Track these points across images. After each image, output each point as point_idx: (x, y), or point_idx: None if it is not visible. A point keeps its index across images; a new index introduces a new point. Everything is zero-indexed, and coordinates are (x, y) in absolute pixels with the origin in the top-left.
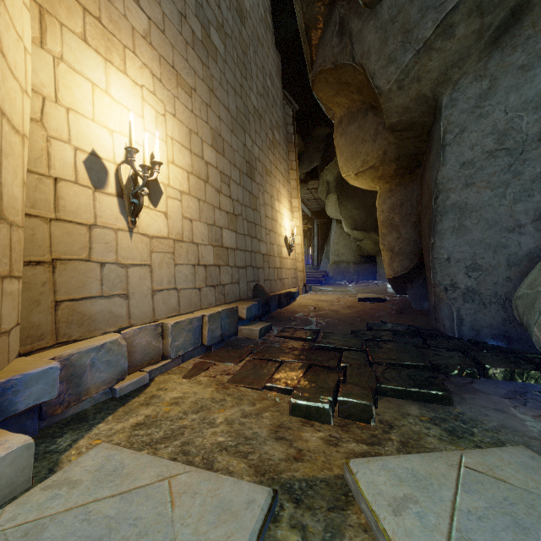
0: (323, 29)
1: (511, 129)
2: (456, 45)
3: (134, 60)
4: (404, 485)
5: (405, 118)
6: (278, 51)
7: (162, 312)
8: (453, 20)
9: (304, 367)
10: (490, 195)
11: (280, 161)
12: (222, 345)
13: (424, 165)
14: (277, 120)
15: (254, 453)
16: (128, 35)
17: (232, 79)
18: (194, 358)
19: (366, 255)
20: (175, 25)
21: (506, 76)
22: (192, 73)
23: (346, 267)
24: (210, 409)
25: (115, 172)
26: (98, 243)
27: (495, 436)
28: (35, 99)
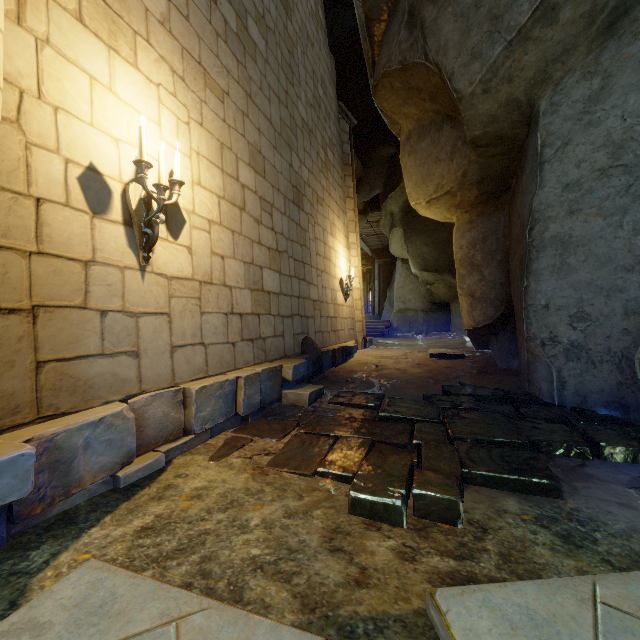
0: (388, 21)
1: (631, 140)
2: (559, 33)
3: (148, 51)
4: (518, 635)
5: (491, 130)
6: (332, 54)
7: (185, 373)
8: (556, 0)
9: (366, 444)
10: (602, 225)
11: (334, 187)
12: (262, 414)
13: (514, 189)
14: (331, 137)
15: (301, 574)
16: (139, 18)
17: (275, 84)
18: (226, 432)
19: (438, 302)
20: (202, 11)
21: (625, 72)
22: (224, 73)
23: (413, 316)
24: (243, 505)
25: (121, 192)
26: (97, 284)
27: (627, 545)
28: (8, 92)
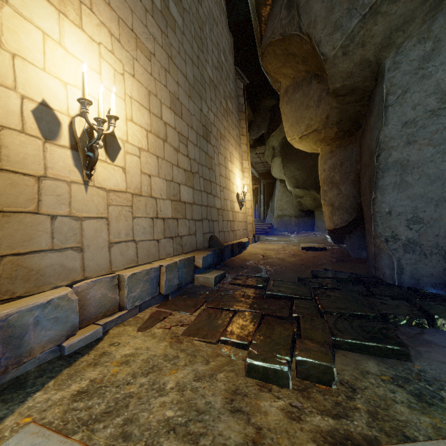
0: (272, 5)
1: None
2: (401, 8)
3: (91, 17)
4: None
5: (348, 83)
6: (231, 32)
7: (120, 263)
8: None
9: (258, 317)
10: (432, 152)
11: (232, 128)
12: (179, 293)
13: (364, 127)
14: (230, 91)
15: (207, 435)
16: None
17: (189, 50)
18: (152, 307)
19: (305, 210)
20: None
21: None
22: (151, 39)
23: (288, 220)
24: (162, 370)
25: (69, 124)
26: (48, 195)
27: None
28: None
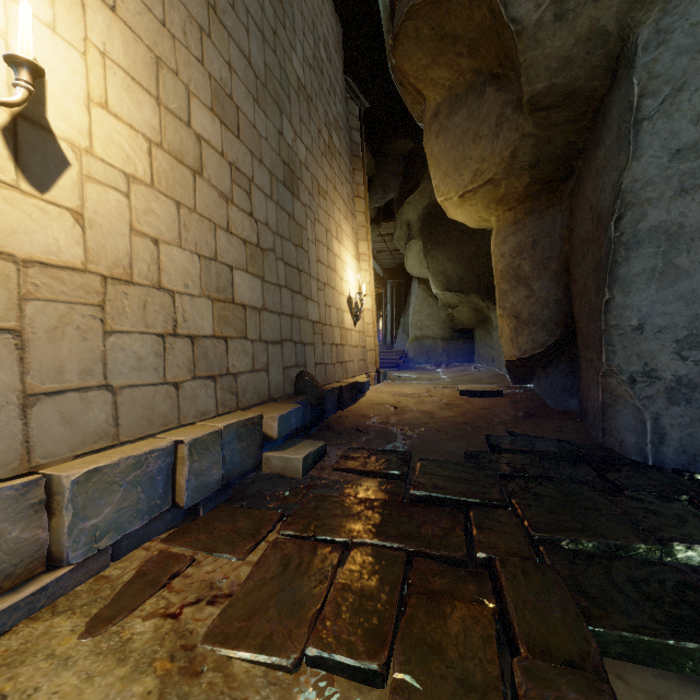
0: None
1: None
2: None
3: None
4: None
5: (560, 81)
6: (338, 16)
7: (59, 445)
8: None
9: (398, 566)
10: None
11: (340, 181)
12: (226, 496)
13: (580, 173)
14: (336, 117)
15: None
16: None
17: (256, 12)
18: (151, 543)
19: (460, 328)
20: None
21: None
22: None
23: (431, 345)
24: None
25: None
26: None
27: None
28: None
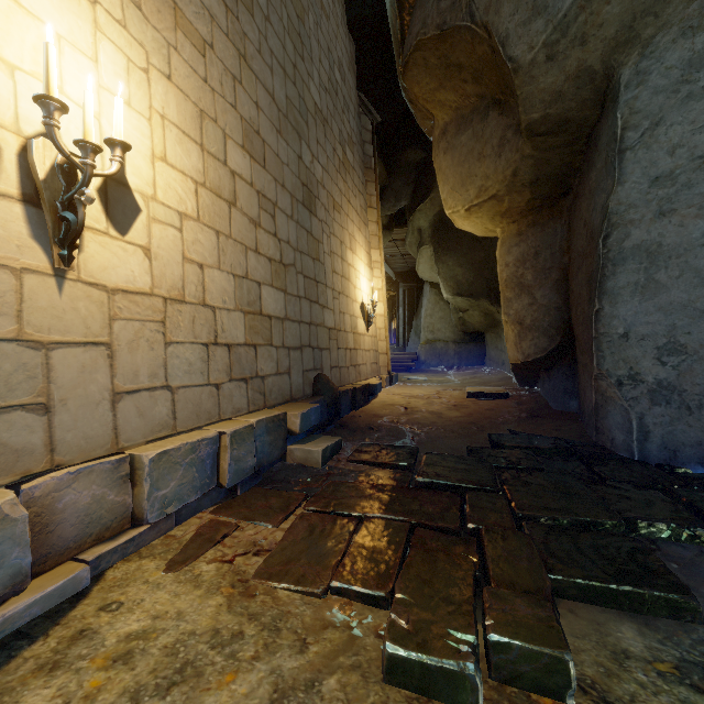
0: None
1: None
2: None
3: None
4: None
5: (554, 112)
6: (351, 36)
7: (136, 432)
8: None
9: (403, 532)
10: None
11: (354, 194)
12: (258, 481)
13: (577, 191)
14: (350, 133)
15: None
16: None
17: (279, 51)
18: (202, 513)
19: (471, 332)
20: None
21: None
22: (206, 17)
23: (443, 348)
24: (202, 675)
25: (18, 151)
26: None
27: None
28: None
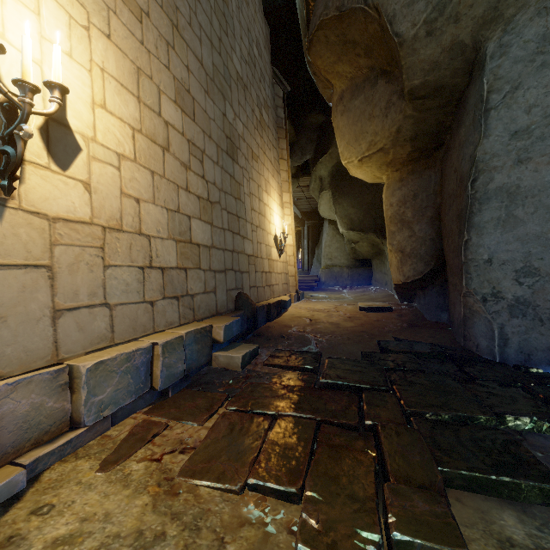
0: None
1: None
2: None
3: None
4: None
5: (431, 79)
6: (267, 21)
7: (76, 345)
8: None
9: (310, 429)
10: None
11: (269, 147)
12: (187, 383)
13: (448, 145)
14: (266, 99)
15: None
16: None
17: (206, 26)
18: (137, 414)
19: (361, 259)
20: None
21: None
22: None
23: (339, 271)
24: None
25: None
26: None
27: None
28: None
